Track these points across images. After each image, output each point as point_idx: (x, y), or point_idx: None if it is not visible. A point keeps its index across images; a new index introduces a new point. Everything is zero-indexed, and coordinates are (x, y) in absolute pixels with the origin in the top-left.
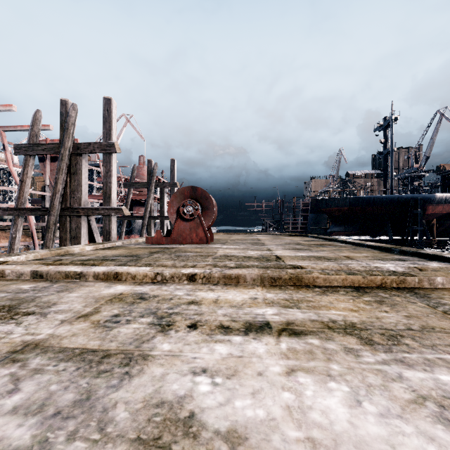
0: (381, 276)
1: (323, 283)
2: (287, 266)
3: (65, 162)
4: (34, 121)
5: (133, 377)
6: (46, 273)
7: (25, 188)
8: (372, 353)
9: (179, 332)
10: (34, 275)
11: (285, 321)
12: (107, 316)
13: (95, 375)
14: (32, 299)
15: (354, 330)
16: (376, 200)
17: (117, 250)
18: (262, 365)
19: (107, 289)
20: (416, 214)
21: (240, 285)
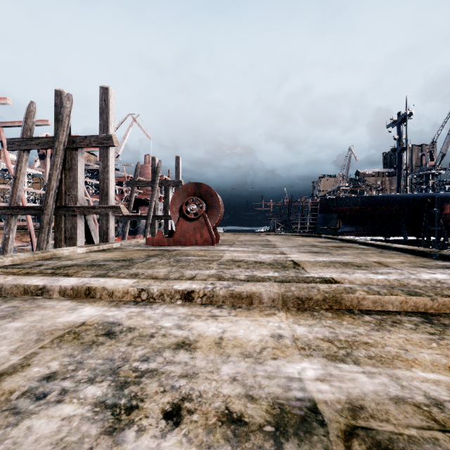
0: None
1: (371, 307)
2: (316, 280)
3: (59, 157)
4: (28, 114)
5: None
6: (0, 287)
7: (19, 186)
8: None
9: (144, 437)
10: None
11: (346, 401)
12: (33, 379)
13: None
14: None
15: None
16: (390, 198)
17: (112, 253)
18: None
19: (68, 314)
20: (433, 213)
21: (254, 307)
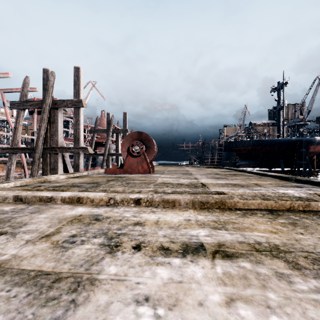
0: (290, 201)
1: (242, 207)
2: (213, 192)
3: (46, 114)
4: (24, 85)
5: (78, 307)
6: (25, 197)
7: (18, 133)
8: (303, 279)
9: (125, 254)
10: (16, 198)
11: (217, 243)
12: (65, 237)
13: (42, 303)
14: (9, 219)
15: (279, 253)
16: (272, 141)
17: (83, 178)
18: (202, 292)
19: (70, 211)
20: (301, 152)
21: (176, 207)
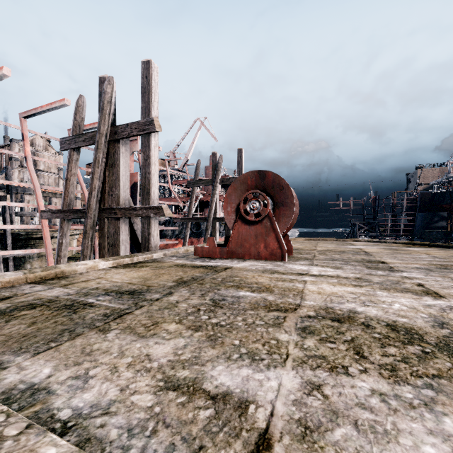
0: None
1: None
2: None
3: (101, 152)
4: (77, 109)
5: None
6: None
7: (70, 187)
8: None
9: None
10: None
11: None
12: None
13: None
14: None
15: None
16: None
17: (137, 271)
18: None
19: None
20: None
21: None
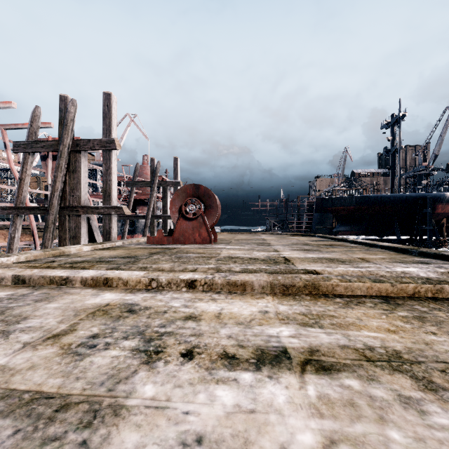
0: (413, 284)
1: (343, 292)
2: (300, 271)
3: (63, 160)
4: (33, 118)
5: None
6: (29, 278)
7: (24, 187)
8: (441, 407)
9: (169, 365)
10: (16, 280)
11: (307, 347)
12: (82, 337)
13: (36, 446)
14: (2, 311)
15: (402, 364)
16: (383, 198)
17: (116, 251)
18: (285, 429)
19: (93, 298)
20: (425, 213)
21: (247, 293)
